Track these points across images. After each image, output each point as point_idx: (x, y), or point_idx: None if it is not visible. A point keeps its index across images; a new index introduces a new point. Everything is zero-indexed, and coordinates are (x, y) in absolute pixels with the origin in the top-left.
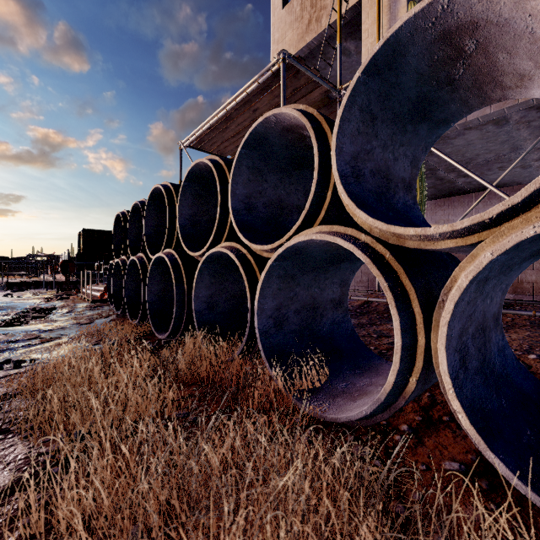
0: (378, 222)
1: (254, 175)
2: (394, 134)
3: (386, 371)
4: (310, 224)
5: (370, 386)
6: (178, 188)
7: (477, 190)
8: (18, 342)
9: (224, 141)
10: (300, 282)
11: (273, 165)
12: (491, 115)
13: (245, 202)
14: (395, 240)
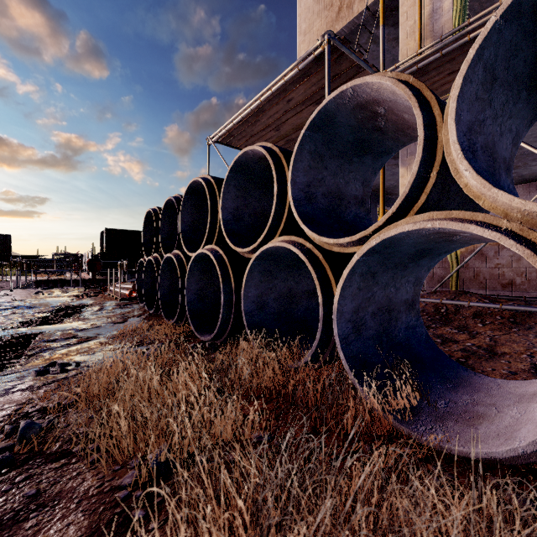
0: (531, 203)
1: (315, 162)
2: (506, 102)
3: (482, 386)
4: (405, 211)
5: (477, 405)
6: (218, 181)
7: (515, 182)
8: (57, 342)
9: (252, 135)
10: (379, 280)
11: (335, 150)
12: None
13: (305, 191)
14: None
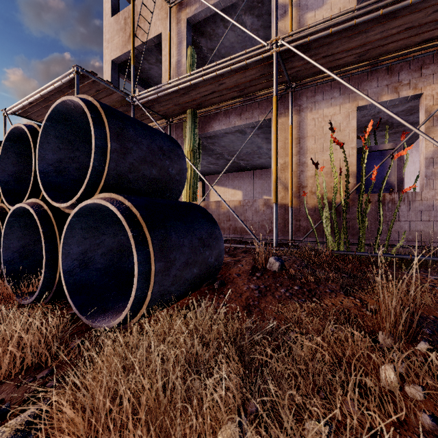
0: (50, 199)
1: (23, 158)
2: None
3: None
4: (36, 196)
5: None
6: None
7: (254, 169)
8: None
9: None
10: None
11: None
12: (226, 129)
13: (16, 176)
14: (63, 208)
